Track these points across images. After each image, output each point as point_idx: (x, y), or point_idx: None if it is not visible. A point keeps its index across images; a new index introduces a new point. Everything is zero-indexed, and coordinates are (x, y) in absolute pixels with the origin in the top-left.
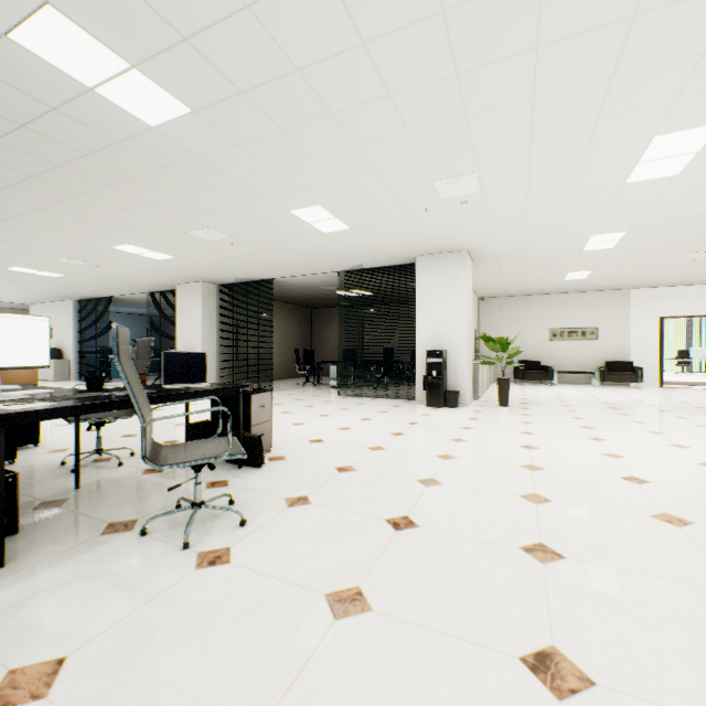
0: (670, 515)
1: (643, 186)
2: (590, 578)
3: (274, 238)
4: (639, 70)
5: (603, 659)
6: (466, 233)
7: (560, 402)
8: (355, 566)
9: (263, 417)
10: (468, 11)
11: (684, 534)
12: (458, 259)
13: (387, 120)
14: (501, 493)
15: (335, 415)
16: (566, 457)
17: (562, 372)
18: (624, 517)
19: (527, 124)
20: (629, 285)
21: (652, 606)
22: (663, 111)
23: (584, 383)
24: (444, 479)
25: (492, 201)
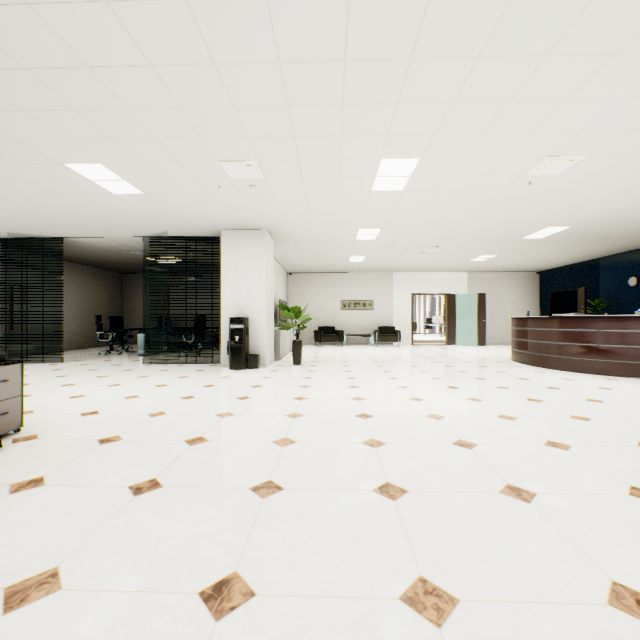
0: (374, 440)
1: (384, 196)
2: (295, 502)
3: (51, 192)
4: (359, 104)
5: (273, 570)
6: (262, 214)
7: (342, 359)
8: (65, 545)
9: (6, 393)
10: (210, 7)
11: (377, 453)
12: (259, 237)
13: (156, 90)
14: (258, 442)
15: (129, 383)
16: (325, 403)
17: (349, 335)
18: (343, 447)
19: (289, 127)
20: (393, 269)
21: (330, 514)
22: (383, 141)
23: (365, 343)
24: (212, 436)
25: (277, 188)
